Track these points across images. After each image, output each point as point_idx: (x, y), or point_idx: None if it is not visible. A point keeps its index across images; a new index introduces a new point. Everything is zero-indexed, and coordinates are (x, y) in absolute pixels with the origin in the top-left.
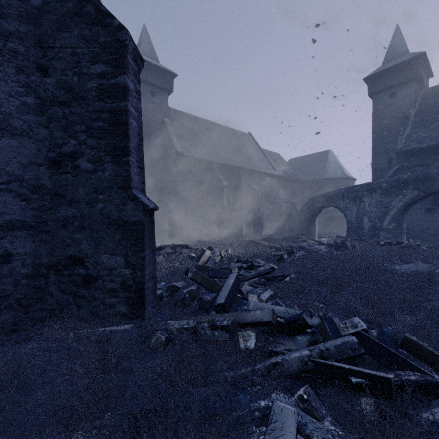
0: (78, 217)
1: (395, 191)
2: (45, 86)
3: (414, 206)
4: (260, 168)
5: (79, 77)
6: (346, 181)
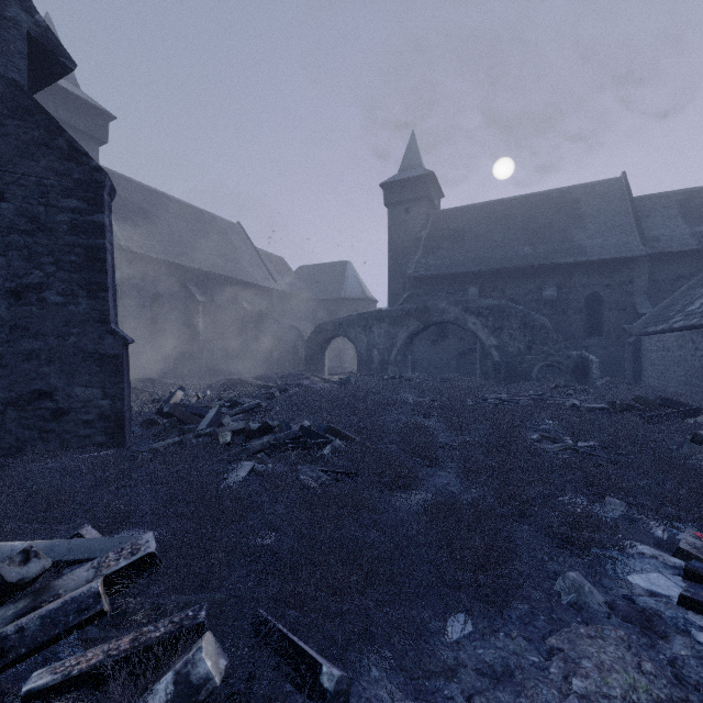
0: (46, 351)
1: (401, 322)
2: (0, 211)
3: (423, 338)
4: (254, 278)
5: (47, 208)
6: (366, 303)
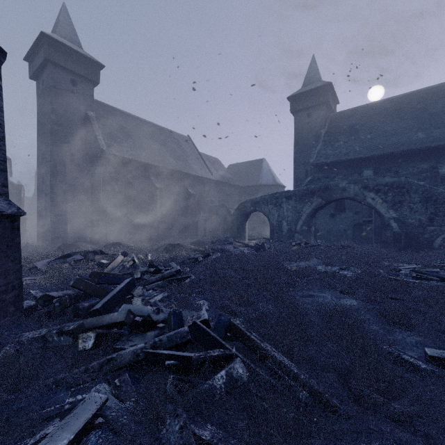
0: None
1: (305, 199)
2: None
3: (322, 212)
4: (197, 172)
5: None
6: (276, 188)
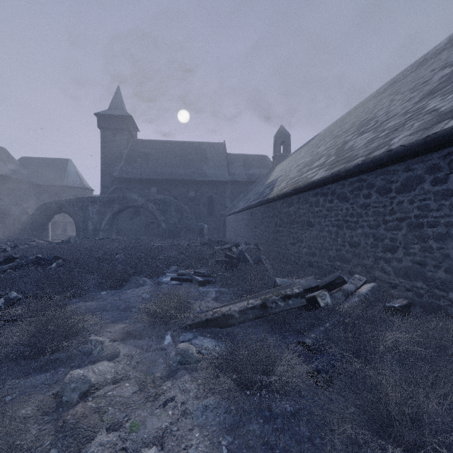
0: None
1: (108, 204)
2: None
3: (124, 215)
4: None
5: None
6: (84, 191)
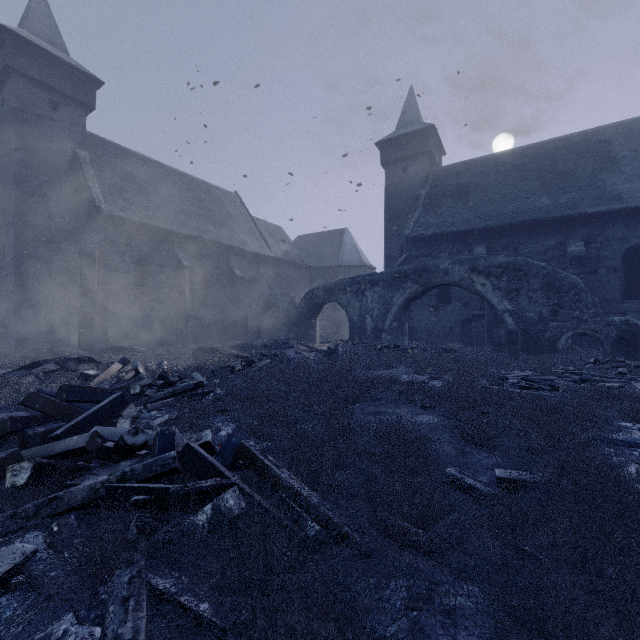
0: None
1: (396, 285)
2: None
3: (421, 303)
4: (247, 245)
5: None
6: (363, 270)
